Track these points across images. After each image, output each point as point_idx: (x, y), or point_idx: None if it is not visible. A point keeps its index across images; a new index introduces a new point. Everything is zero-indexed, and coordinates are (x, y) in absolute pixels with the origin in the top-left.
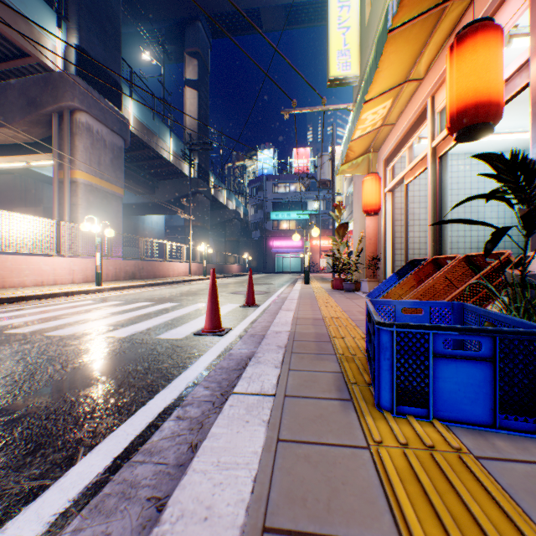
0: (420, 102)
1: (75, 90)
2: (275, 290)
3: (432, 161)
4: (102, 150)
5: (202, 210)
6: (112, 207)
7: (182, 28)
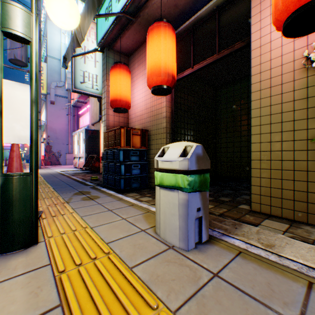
0: None
1: None
2: None
3: None
4: None
5: None
6: None
7: None
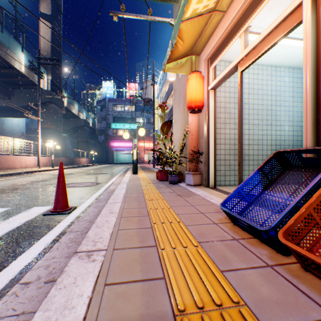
0: None
1: None
2: (107, 180)
3: (313, 9)
4: None
5: (55, 116)
6: None
7: None
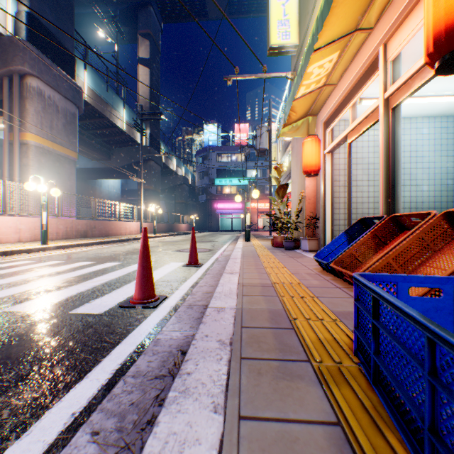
0: (368, 54)
1: (25, 55)
2: (218, 247)
3: (384, 113)
4: (54, 115)
5: (153, 175)
6: (65, 169)
7: (136, 11)
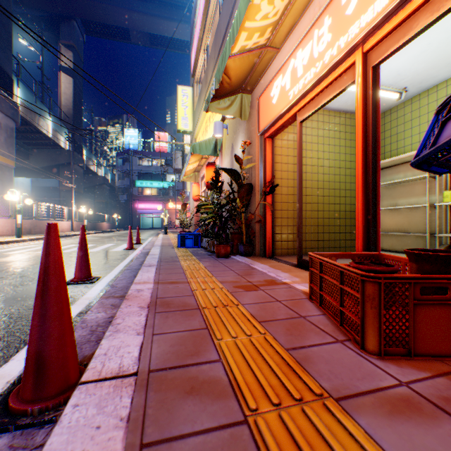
0: None
1: None
2: (147, 238)
3: None
4: None
5: (77, 177)
6: (6, 176)
7: (58, 21)
